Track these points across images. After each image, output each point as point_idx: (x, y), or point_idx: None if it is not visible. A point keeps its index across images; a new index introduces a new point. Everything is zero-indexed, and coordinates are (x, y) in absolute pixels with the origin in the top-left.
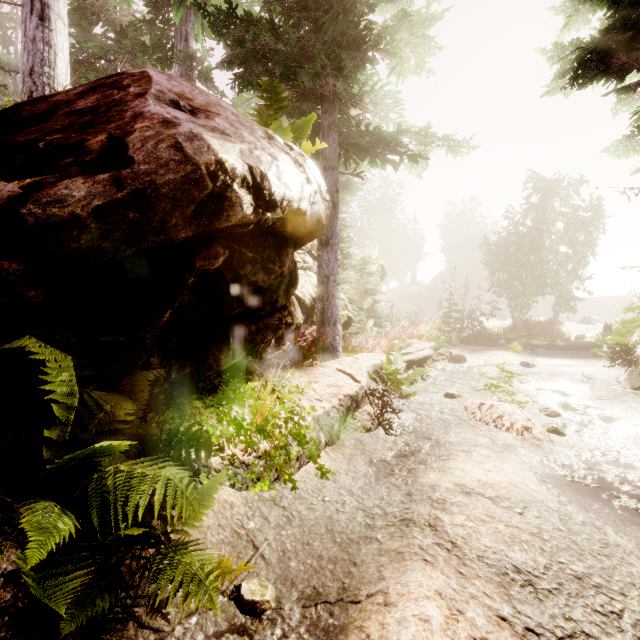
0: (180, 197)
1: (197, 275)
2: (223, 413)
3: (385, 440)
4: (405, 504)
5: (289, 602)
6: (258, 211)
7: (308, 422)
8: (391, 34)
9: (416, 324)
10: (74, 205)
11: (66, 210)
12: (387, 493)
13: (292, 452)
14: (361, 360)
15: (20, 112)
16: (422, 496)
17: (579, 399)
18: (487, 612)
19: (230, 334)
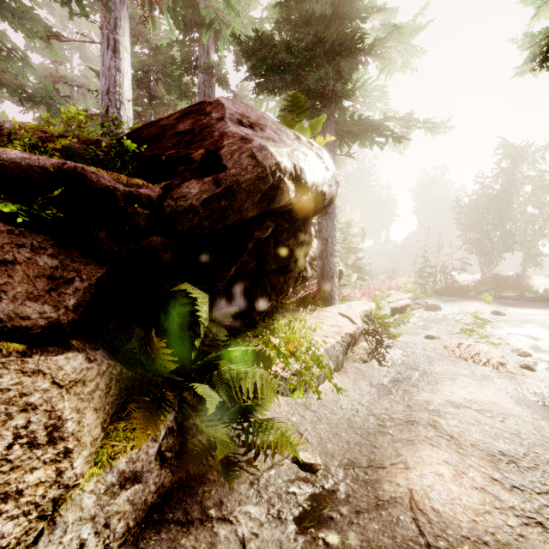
0: (252, 189)
1: (254, 242)
2: (268, 341)
3: (379, 370)
4: (407, 412)
5: (333, 467)
6: (297, 195)
7: (321, 352)
8: (382, 43)
9: (393, 278)
10: (192, 199)
11: (188, 202)
12: (389, 405)
13: (314, 372)
14: (354, 307)
15: (140, 134)
16: (419, 407)
17: (548, 343)
18: (483, 474)
19: (268, 284)
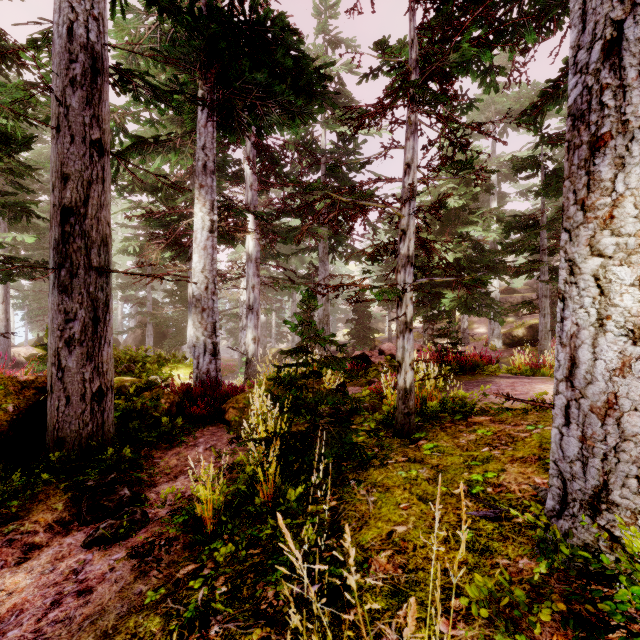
0: None
1: None
2: None
3: None
4: None
5: None
6: None
7: None
8: None
9: None
10: None
11: None
12: None
13: None
14: None
15: None
16: None
17: None
18: None
19: None
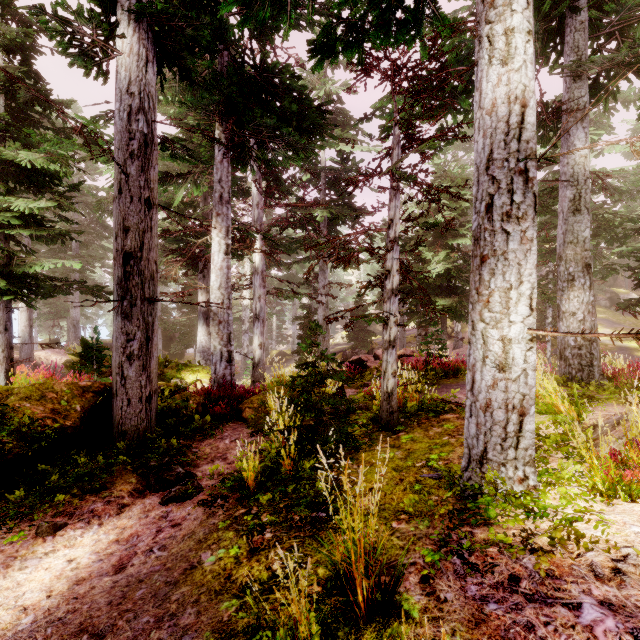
0: None
1: None
2: None
3: None
4: None
5: None
6: None
7: None
8: None
9: None
10: None
11: None
12: None
13: None
14: None
15: None
16: None
17: None
18: None
19: None
